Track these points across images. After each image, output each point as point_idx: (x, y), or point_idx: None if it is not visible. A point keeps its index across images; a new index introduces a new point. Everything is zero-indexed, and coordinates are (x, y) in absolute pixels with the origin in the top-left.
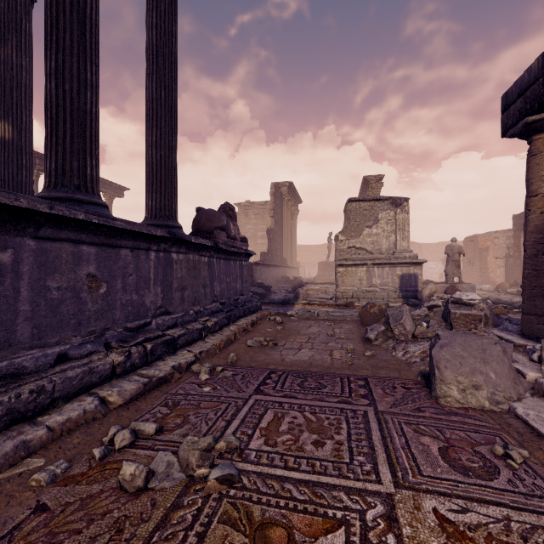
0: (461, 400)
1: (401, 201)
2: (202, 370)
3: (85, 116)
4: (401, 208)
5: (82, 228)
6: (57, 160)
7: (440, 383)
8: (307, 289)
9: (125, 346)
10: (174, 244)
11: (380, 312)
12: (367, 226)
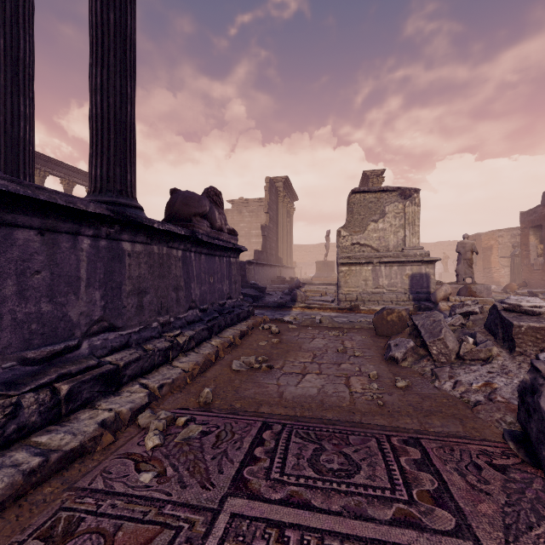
0: None
1: (411, 193)
2: (152, 425)
3: None
4: (411, 200)
5: None
6: None
7: None
8: (305, 290)
9: (10, 394)
10: (125, 229)
11: (399, 320)
12: (373, 220)
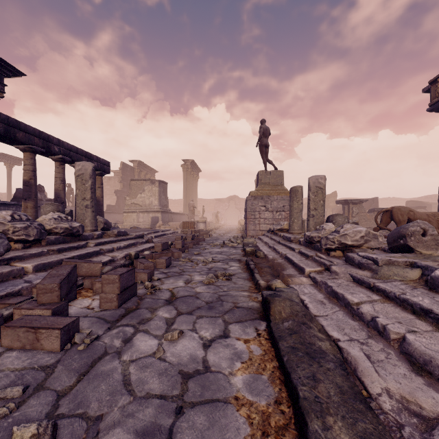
0: None
1: (155, 181)
2: None
3: None
4: (154, 185)
5: None
6: None
7: None
8: (119, 225)
9: None
10: None
11: None
12: (140, 193)
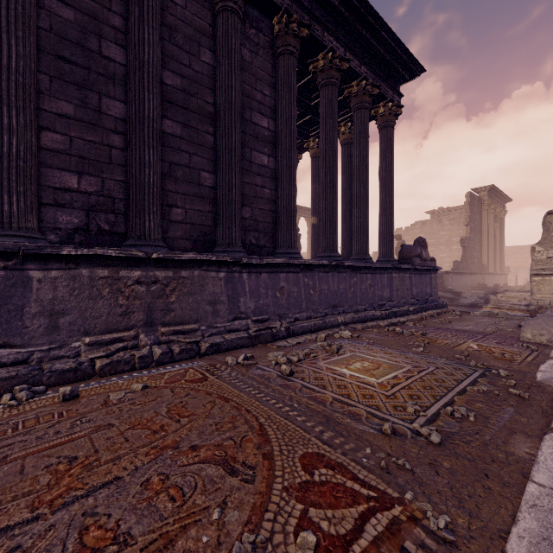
0: (532, 340)
1: None
2: (410, 323)
3: (366, 228)
4: None
5: (368, 269)
6: (358, 245)
7: (522, 332)
8: (501, 296)
9: (380, 310)
10: (394, 269)
11: None
12: None
